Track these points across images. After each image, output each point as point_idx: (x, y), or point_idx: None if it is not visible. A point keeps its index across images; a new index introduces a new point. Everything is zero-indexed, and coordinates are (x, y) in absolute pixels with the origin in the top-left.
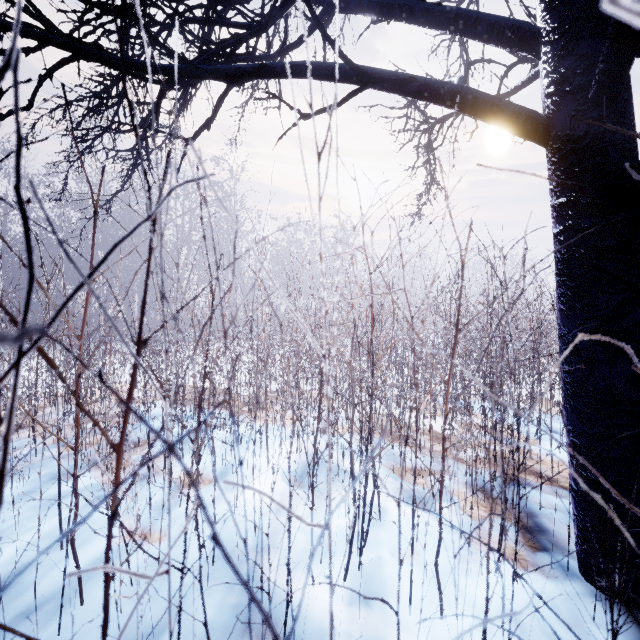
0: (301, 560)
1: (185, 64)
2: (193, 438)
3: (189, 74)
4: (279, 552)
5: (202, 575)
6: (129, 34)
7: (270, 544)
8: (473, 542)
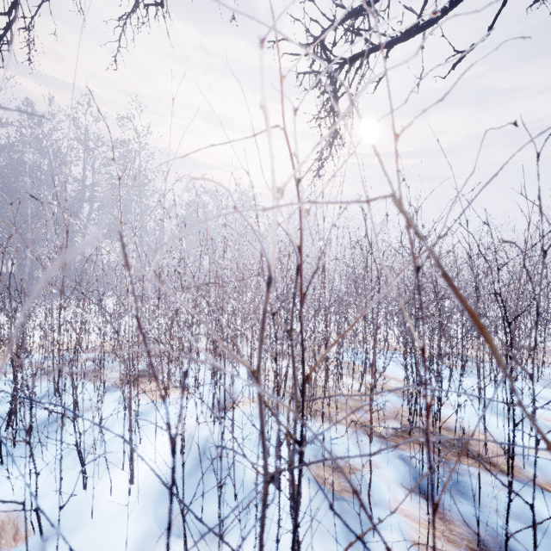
0: None
1: None
2: None
3: None
4: None
5: None
6: None
7: None
8: None
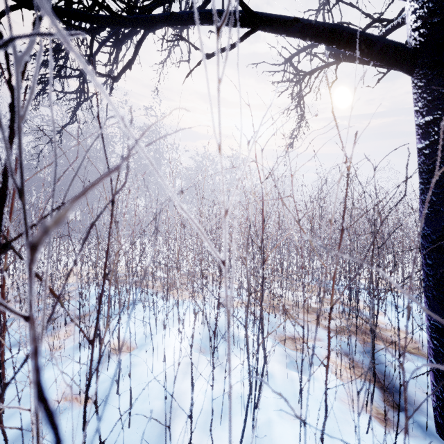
0: (204, 423)
1: (109, 12)
2: (92, 340)
3: (113, 22)
4: (185, 415)
5: (119, 438)
6: (71, 0)
7: (178, 407)
8: (344, 403)
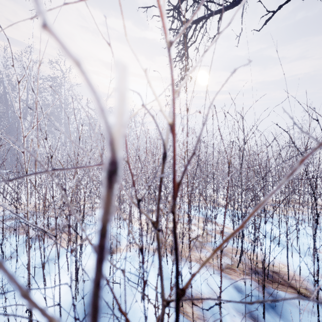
0: None
1: None
2: None
3: None
4: None
5: None
6: None
7: None
8: None
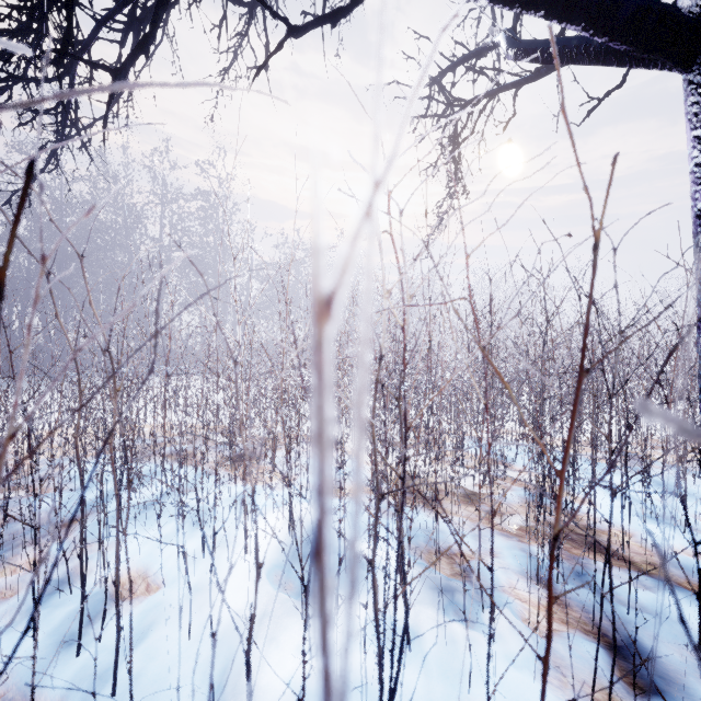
0: None
1: None
2: None
3: None
4: None
5: None
6: None
7: None
8: (550, 685)
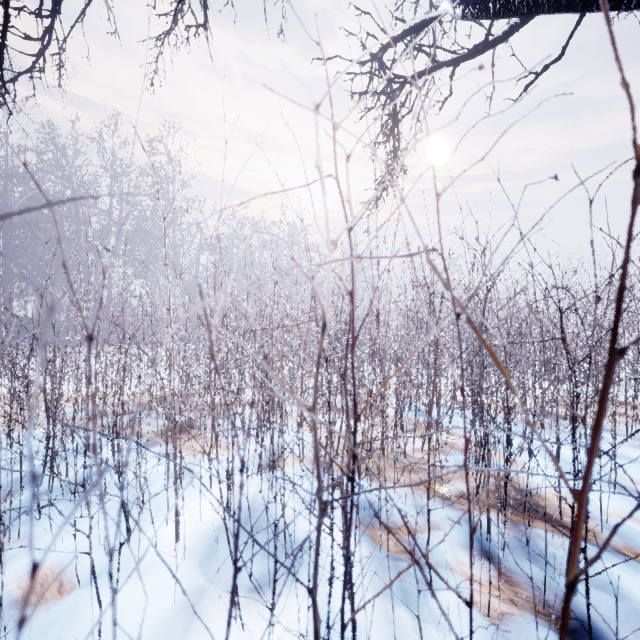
0: None
1: None
2: None
3: None
4: None
5: None
6: None
7: None
8: None
